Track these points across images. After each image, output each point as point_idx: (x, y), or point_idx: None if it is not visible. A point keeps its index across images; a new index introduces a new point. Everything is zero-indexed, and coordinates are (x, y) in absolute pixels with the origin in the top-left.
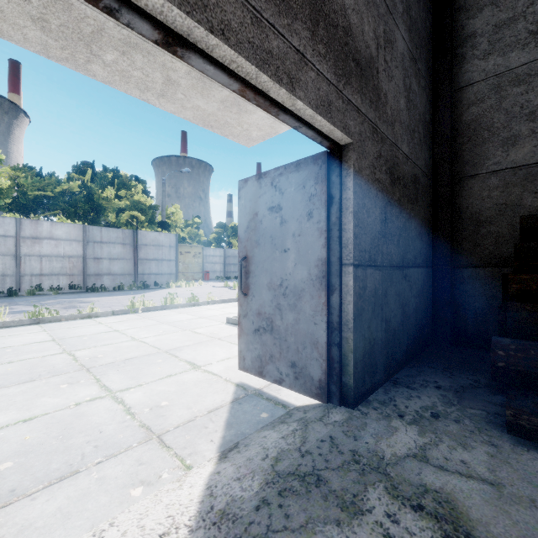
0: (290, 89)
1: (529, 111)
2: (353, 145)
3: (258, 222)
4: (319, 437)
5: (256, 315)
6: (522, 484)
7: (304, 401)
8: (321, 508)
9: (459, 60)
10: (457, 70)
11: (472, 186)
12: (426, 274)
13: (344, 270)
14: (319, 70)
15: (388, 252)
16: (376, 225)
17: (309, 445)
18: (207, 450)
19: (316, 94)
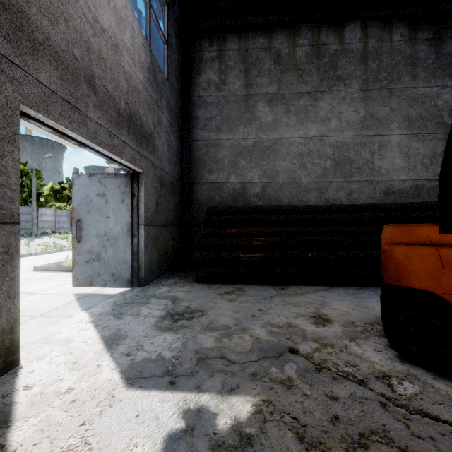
0: (121, 157)
1: (216, 160)
2: (144, 173)
3: (89, 200)
4: (130, 295)
5: (88, 253)
6: (195, 290)
7: (119, 292)
8: (136, 305)
9: (193, 127)
10: (192, 131)
11: (197, 187)
12: (178, 229)
13: (140, 227)
14: (131, 146)
15: (159, 219)
16: (153, 207)
17: (127, 297)
18: (75, 312)
19: (130, 156)
